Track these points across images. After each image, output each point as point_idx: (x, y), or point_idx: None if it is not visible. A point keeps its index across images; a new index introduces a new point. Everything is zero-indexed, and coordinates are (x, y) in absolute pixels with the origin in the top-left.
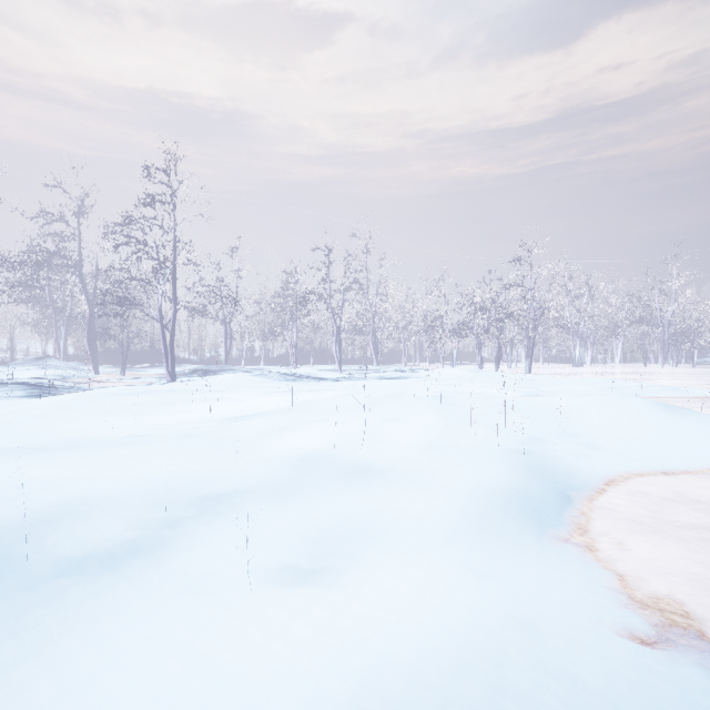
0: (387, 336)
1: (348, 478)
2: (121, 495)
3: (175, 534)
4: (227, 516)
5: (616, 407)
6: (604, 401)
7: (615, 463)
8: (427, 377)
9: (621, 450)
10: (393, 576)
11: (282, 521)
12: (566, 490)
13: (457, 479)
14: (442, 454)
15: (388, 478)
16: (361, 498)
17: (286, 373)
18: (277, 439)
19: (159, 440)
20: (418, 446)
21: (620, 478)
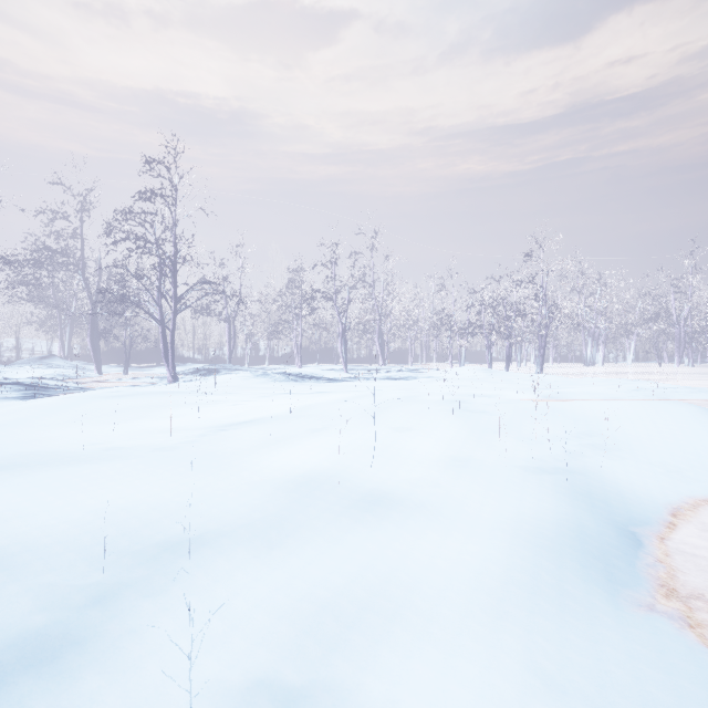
0: (394, 335)
1: (355, 513)
2: (53, 543)
3: (104, 618)
4: (188, 581)
5: (661, 415)
6: (645, 407)
7: (674, 485)
8: (436, 377)
9: (679, 469)
10: (425, 703)
11: (263, 588)
12: (626, 525)
13: (490, 511)
14: (467, 475)
15: (405, 512)
16: (371, 544)
17: (290, 373)
18: (271, 455)
19: (133, 455)
20: (438, 464)
21: (686, 506)
